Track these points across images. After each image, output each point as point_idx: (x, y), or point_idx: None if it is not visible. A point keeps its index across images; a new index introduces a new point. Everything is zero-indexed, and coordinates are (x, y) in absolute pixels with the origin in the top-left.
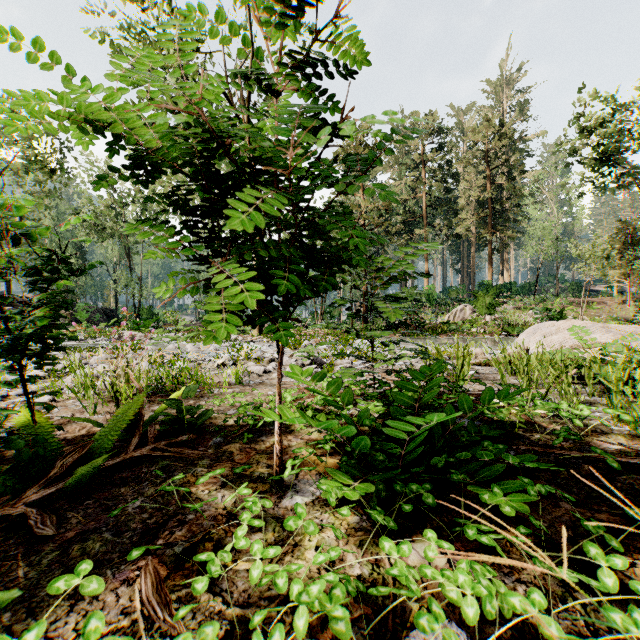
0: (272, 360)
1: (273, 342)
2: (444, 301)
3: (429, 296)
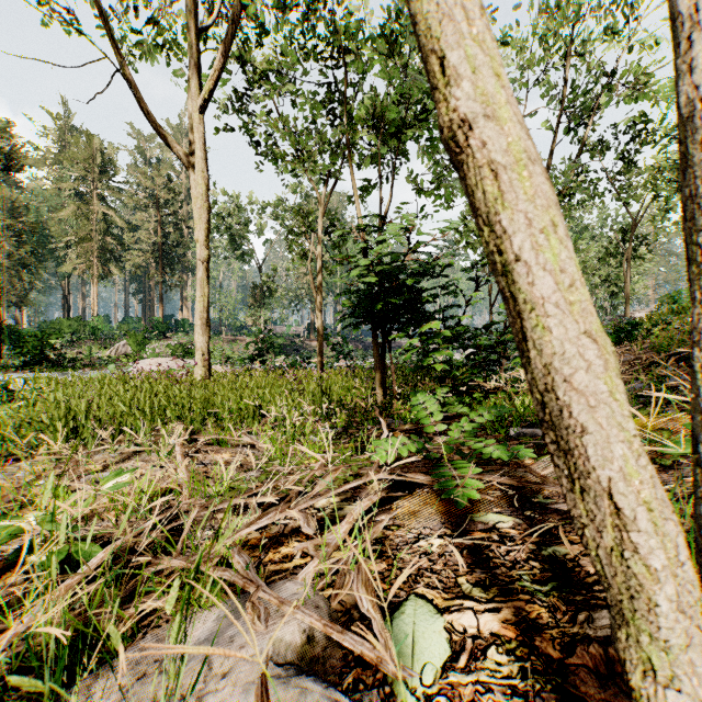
0: None
1: None
2: (112, 335)
3: (94, 329)
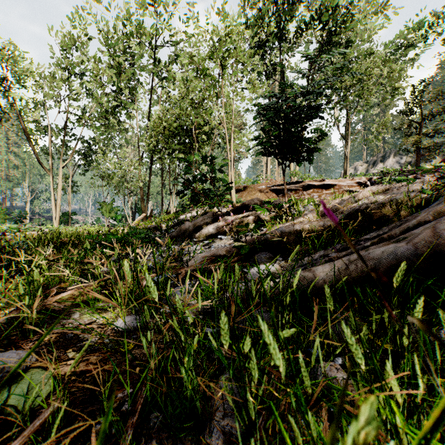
0: None
1: None
2: None
3: None
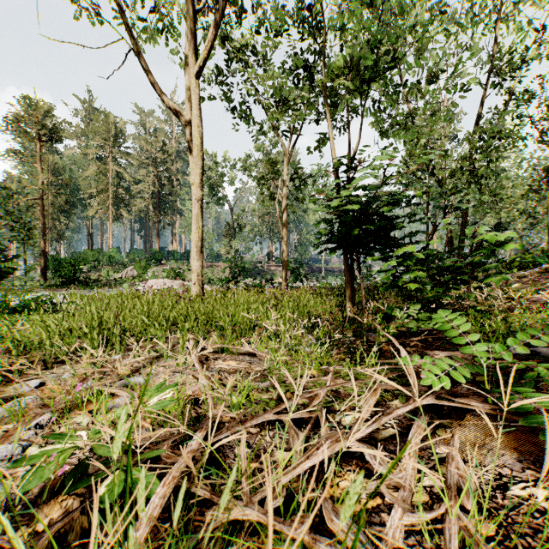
0: None
1: None
2: (122, 262)
3: (110, 257)
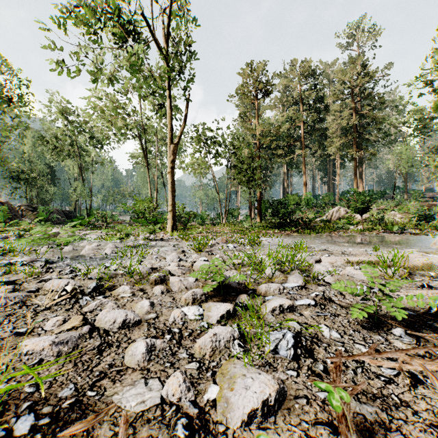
0: (160, 279)
1: (181, 240)
2: (320, 204)
3: (308, 200)
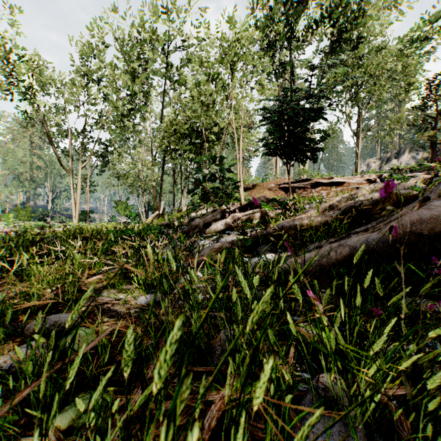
0: None
1: None
2: None
3: None
